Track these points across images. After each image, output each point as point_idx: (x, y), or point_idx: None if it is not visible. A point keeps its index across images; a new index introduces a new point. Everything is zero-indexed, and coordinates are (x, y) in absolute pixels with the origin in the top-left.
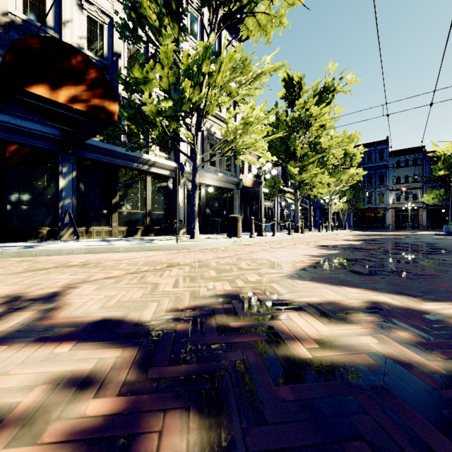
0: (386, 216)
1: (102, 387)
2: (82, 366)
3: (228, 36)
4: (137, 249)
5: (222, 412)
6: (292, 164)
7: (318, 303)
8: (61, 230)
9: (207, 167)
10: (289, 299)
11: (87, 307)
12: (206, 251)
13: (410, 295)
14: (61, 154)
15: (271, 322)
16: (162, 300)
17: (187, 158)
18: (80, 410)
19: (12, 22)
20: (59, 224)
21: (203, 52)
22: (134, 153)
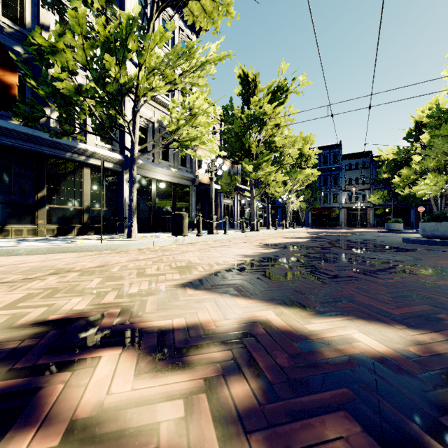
0: (340, 215)
1: None
2: None
3: (183, 26)
4: (45, 251)
5: None
6: (247, 162)
7: (174, 328)
8: None
9: (158, 161)
10: (143, 322)
11: None
12: (133, 251)
13: (306, 307)
14: None
15: (53, 377)
16: None
17: None
18: None
19: None
20: None
21: (127, 25)
22: (67, 141)
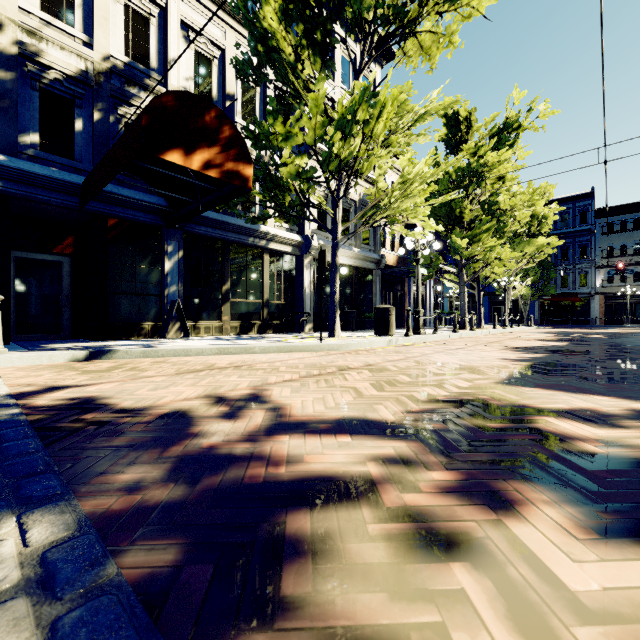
0: (591, 305)
1: (423, 465)
2: (383, 451)
3: (366, 59)
4: (275, 350)
5: (555, 483)
6: (457, 234)
7: (569, 409)
8: (169, 325)
9: None
10: (530, 405)
11: (311, 408)
12: (362, 352)
13: None
14: (166, 229)
15: (532, 425)
16: (383, 403)
17: (314, 229)
18: (427, 477)
19: (114, 68)
20: (164, 317)
21: (361, 95)
22: (250, 225)
